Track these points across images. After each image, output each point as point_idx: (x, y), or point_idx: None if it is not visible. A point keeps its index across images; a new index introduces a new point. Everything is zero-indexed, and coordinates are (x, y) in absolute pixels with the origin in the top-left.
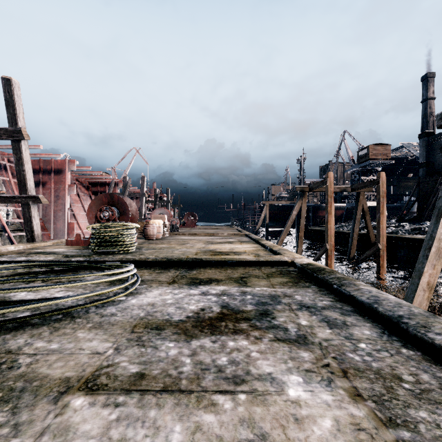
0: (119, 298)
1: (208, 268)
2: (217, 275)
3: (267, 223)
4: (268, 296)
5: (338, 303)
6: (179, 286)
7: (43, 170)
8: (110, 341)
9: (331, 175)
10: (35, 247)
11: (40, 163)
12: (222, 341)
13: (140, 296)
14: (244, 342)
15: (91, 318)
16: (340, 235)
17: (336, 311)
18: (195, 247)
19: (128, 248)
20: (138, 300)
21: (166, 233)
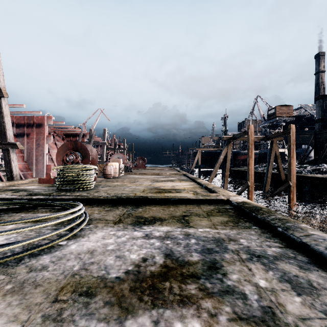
0: (60, 242)
1: (152, 205)
2: (161, 213)
3: (199, 165)
4: (213, 240)
5: (289, 250)
6: (123, 226)
7: (27, 124)
8: (19, 320)
9: (252, 126)
10: (13, 185)
11: (25, 119)
12: (165, 321)
13: (82, 240)
14: (195, 323)
15: (16, 274)
16: (256, 174)
17: (292, 263)
18: (143, 185)
19: (87, 186)
20: (78, 245)
21: (121, 172)
